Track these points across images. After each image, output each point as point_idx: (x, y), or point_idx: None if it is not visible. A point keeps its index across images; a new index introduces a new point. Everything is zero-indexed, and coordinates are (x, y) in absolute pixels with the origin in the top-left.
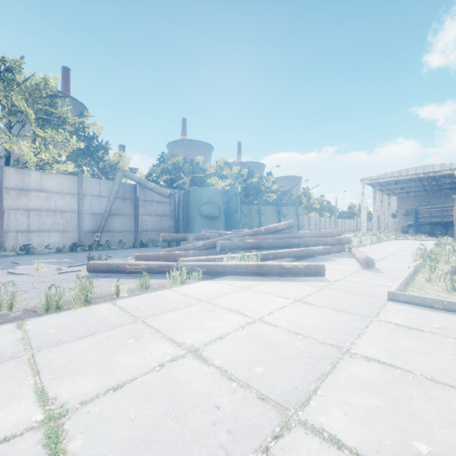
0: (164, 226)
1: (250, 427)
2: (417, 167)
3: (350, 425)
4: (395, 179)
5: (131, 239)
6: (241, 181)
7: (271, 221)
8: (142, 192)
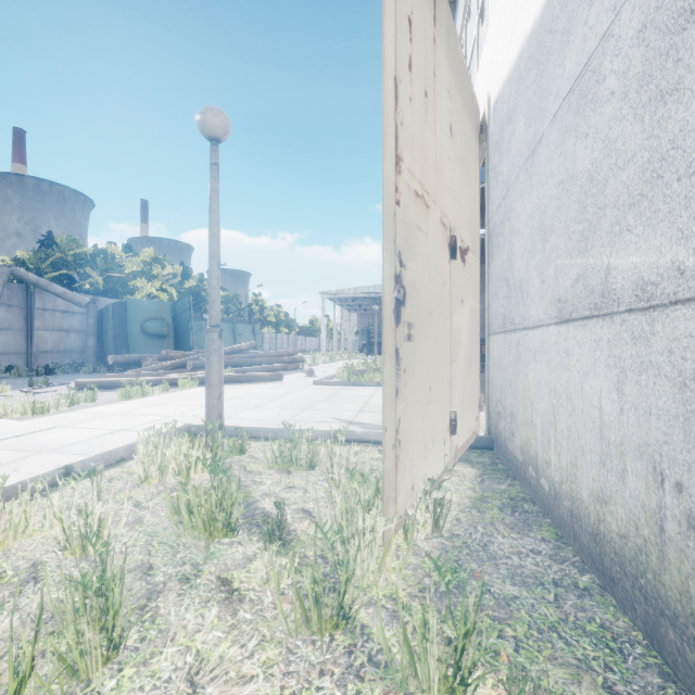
0: (72, 346)
1: (265, 401)
2: (369, 287)
3: (289, 399)
4: (352, 296)
5: (21, 365)
6: (175, 283)
7: (226, 341)
8: (39, 297)
